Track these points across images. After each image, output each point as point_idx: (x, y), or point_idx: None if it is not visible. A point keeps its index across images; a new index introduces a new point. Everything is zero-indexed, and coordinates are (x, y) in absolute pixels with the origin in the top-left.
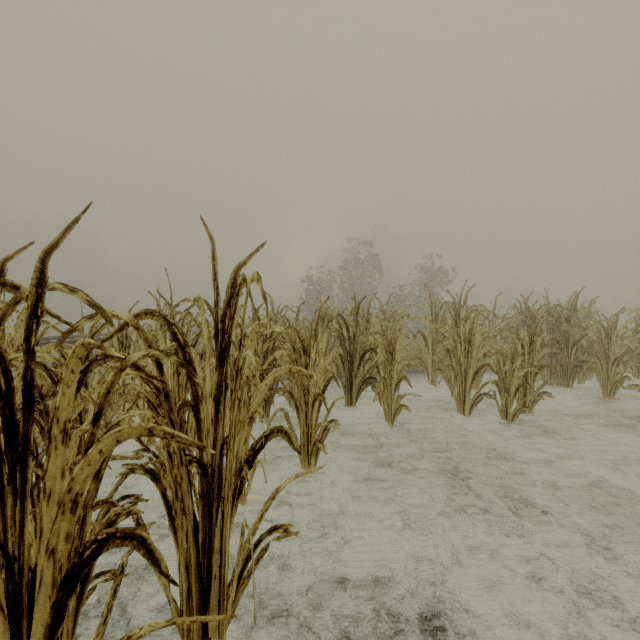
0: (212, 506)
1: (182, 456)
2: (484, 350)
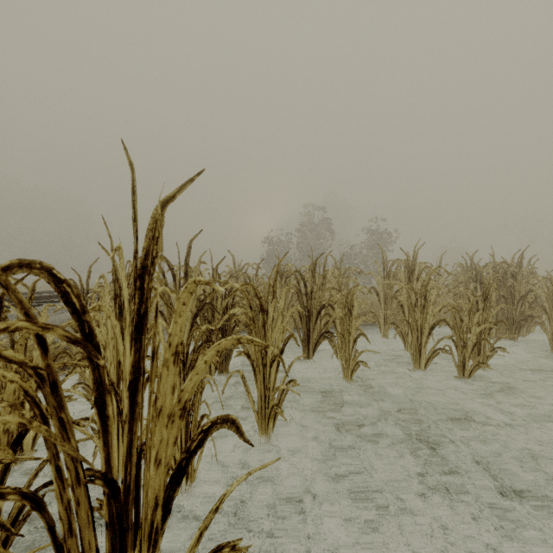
0: (126, 537)
1: (79, 471)
2: (440, 306)
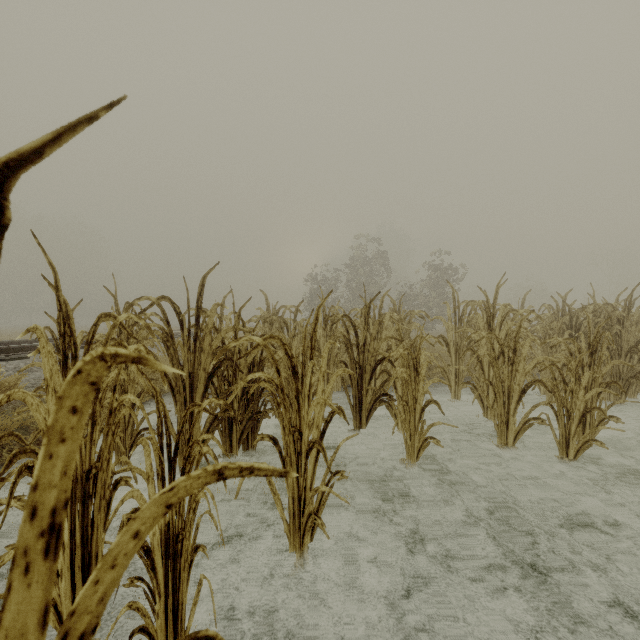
0: None
1: None
2: (534, 362)
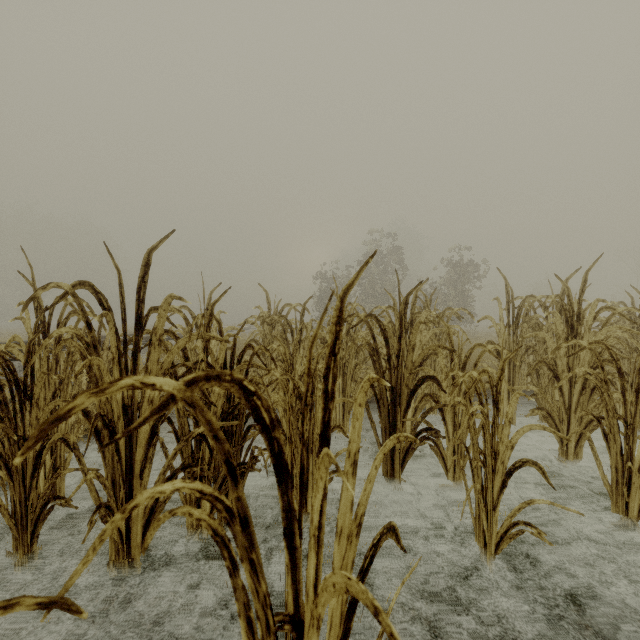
0: None
1: None
2: None
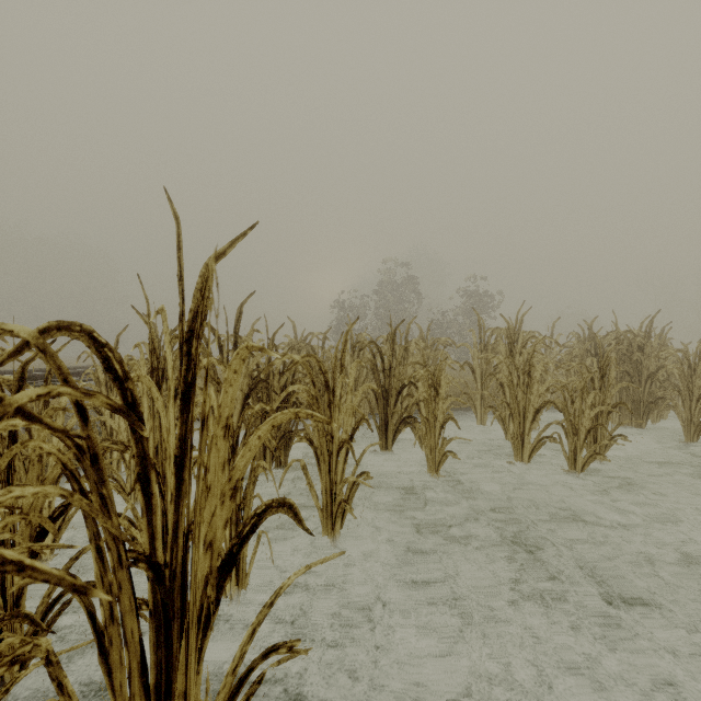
0: (172, 627)
1: (121, 553)
2: (547, 384)
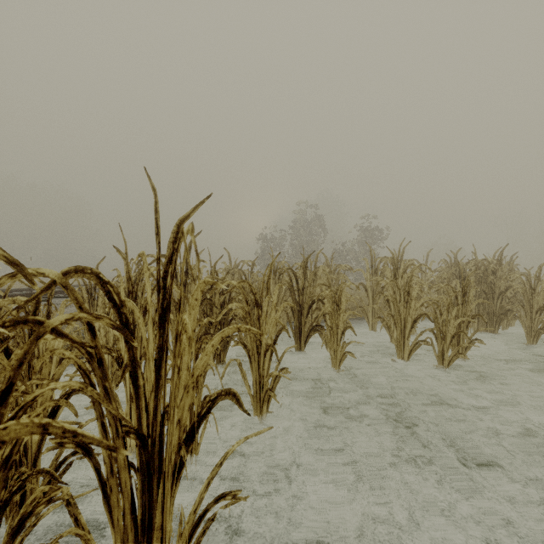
0: (152, 479)
1: (118, 427)
2: (422, 301)
